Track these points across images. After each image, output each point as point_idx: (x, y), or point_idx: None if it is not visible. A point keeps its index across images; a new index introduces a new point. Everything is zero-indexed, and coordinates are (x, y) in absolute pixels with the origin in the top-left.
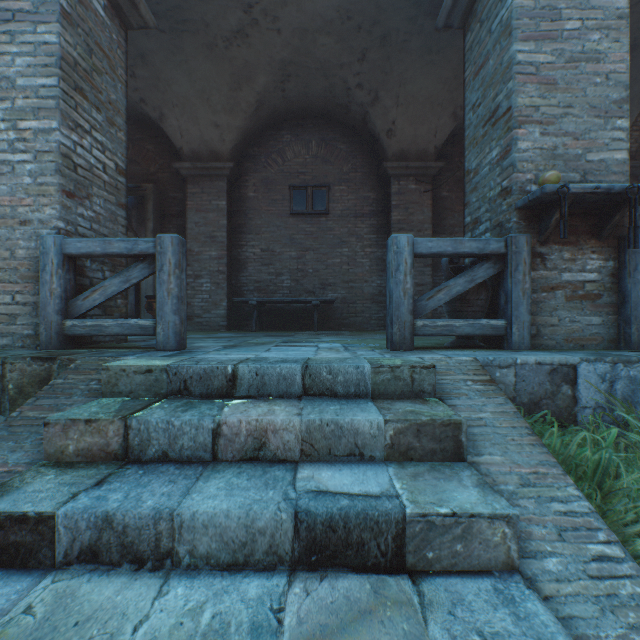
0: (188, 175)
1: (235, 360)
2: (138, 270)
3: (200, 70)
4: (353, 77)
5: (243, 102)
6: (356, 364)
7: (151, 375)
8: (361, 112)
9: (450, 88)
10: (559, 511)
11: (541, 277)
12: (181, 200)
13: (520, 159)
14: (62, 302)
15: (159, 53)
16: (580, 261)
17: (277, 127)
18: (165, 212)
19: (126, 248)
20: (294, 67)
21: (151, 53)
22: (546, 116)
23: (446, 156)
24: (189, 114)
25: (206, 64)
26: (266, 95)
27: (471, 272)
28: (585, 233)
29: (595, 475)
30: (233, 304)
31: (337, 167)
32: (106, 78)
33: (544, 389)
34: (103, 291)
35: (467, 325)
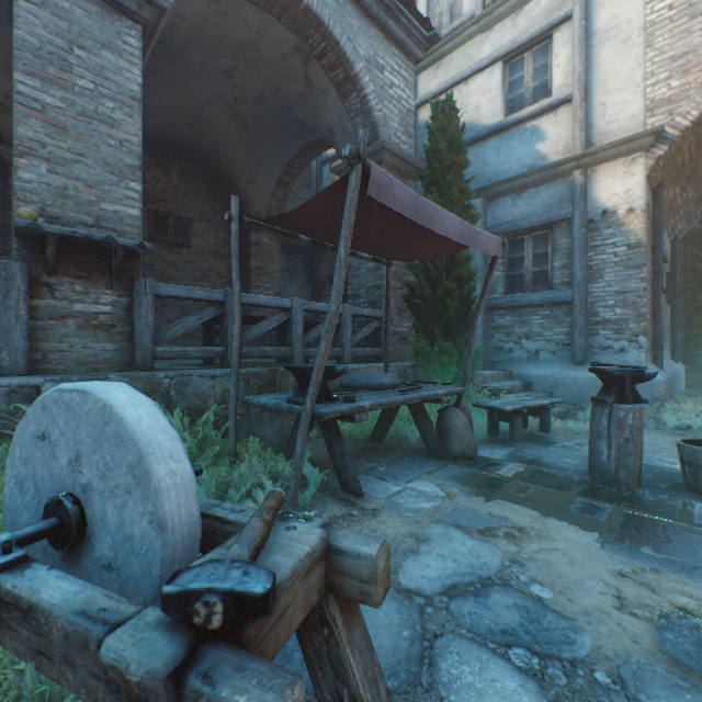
0: None
1: None
2: None
3: None
4: None
5: None
6: None
7: None
8: None
9: None
10: None
11: (50, 306)
12: None
13: (24, 188)
14: None
15: None
16: (95, 295)
17: None
18: None
19: None
20: None
21: None
22: (57, 156)
23: None
24: None
25: None
26: None
27: None
28: (100, 271)
29: None
30: None
31: None
32: None
33: (1, 410)
34: None
35: None
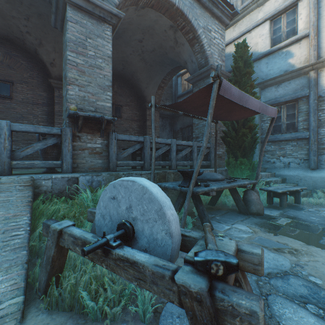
0: None
1: None
2: None
3: None
4: (23, 26)
5: None
6: None
7: None
8: (33, 47)
9: None
10: (12, 225)
11: (79, 145)
12: None
13: (70, 98)
14: None
15: None
16: (95, 140)
17: None
18: None
19: None
20: None
21: None
22: (81, 84)
23: None
24: None
25: None
26: None
27: (46, 141)
28: (97, 130)
29: (52, 213)
30: None
31: (19, 73)
32: None
33: (65, 187)
34: None
35: (42, 163)
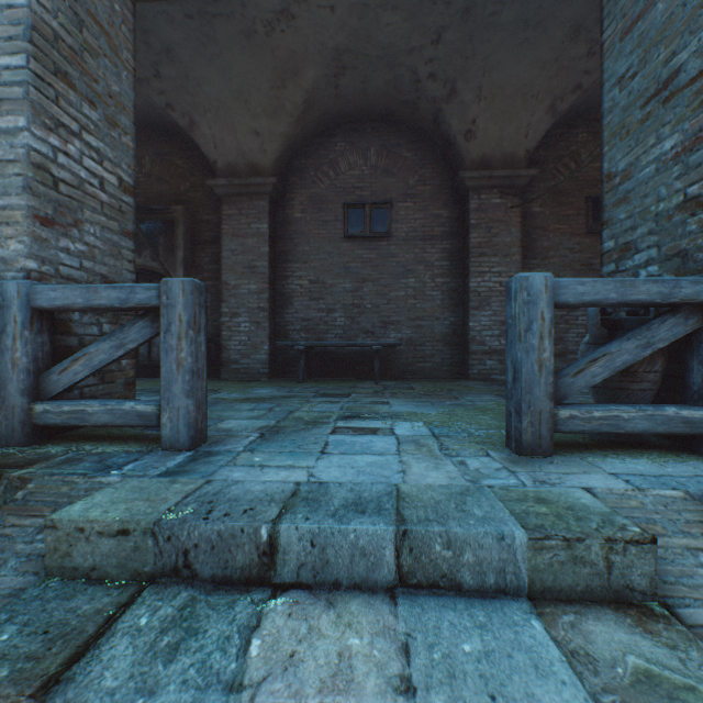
0: (223, 194)
1: (274, 498)
2: (136, 330)
3: (236, 65)
4: (424, 65)
5: (288, 103)
6: (496, 528)
7: (127, 539)
8: (432, 110)
9: (549, 74)
10: None
11: None
12: (215, 224)
13: None
14: (29, 377)
15: (187, 46)
16: None
17: (328, 133)
18: (197, 238)
19: (118, 298)
20: (350, 56)
21: (177, 46)
22: None
23: (538, 162)
24: (224, 120)
25: (243, 57)
26: (316, 93)
27: (646, 331)
28: None
29: None
30: (276, 347)
31: (401, 179)
32: (104, 62)
33: None
34: (87, 360)
35: (642, 417)
